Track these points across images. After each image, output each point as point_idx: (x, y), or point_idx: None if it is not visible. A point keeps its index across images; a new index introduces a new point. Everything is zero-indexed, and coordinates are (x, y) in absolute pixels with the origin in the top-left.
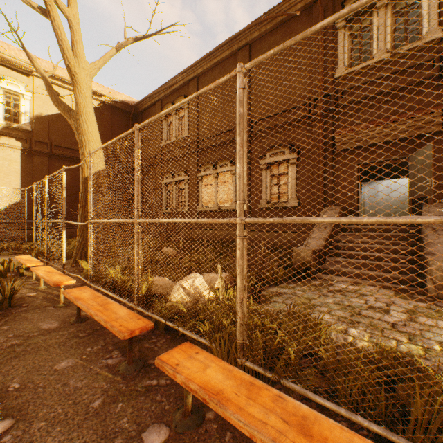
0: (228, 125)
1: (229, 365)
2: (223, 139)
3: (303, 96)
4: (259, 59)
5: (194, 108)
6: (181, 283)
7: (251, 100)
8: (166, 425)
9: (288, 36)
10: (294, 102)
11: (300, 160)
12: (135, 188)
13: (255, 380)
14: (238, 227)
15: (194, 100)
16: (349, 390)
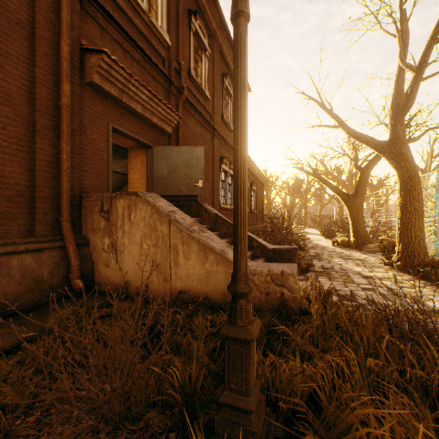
0: None
1: None
2: None
3: None
4: None
5: None
6: None
7: None
8: None
9: None
10: None
11: None
12: None
13: None
14: None
15: None
16: None
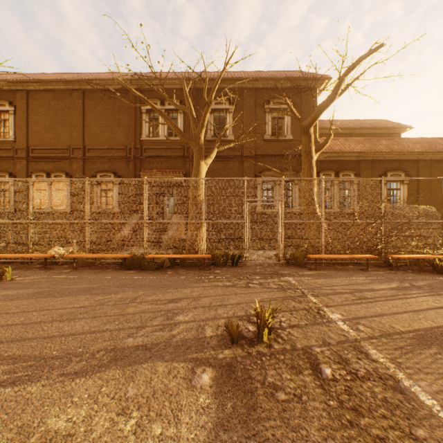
0: (64, 144)
1: (86, 254)
2: (59, 154)
3: (123, 143)
4: (94, 179)
5: (23, 117)
6: (53, 250)
7: (85, 132)
8: (69, 270)
9: (114, 100)
10: (118, 145)
11: (122, 183)
12: (29, 207)
13: (93, 254)
14: (87, 223)
15: (24, 110)
16: (117, 260)
